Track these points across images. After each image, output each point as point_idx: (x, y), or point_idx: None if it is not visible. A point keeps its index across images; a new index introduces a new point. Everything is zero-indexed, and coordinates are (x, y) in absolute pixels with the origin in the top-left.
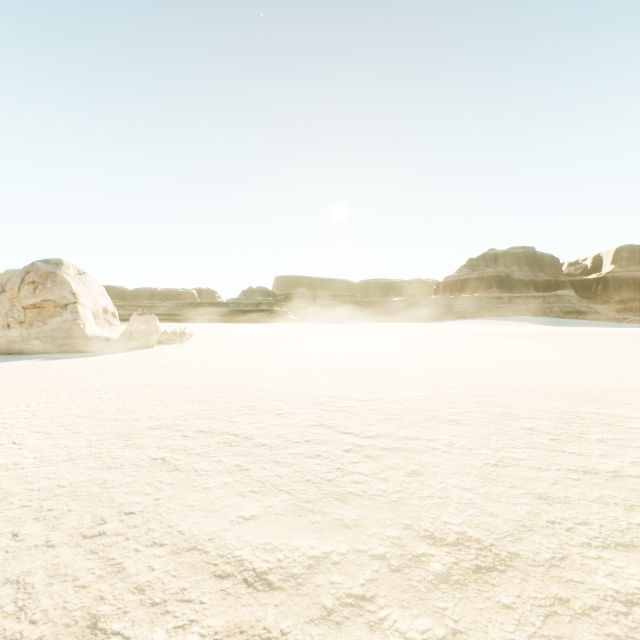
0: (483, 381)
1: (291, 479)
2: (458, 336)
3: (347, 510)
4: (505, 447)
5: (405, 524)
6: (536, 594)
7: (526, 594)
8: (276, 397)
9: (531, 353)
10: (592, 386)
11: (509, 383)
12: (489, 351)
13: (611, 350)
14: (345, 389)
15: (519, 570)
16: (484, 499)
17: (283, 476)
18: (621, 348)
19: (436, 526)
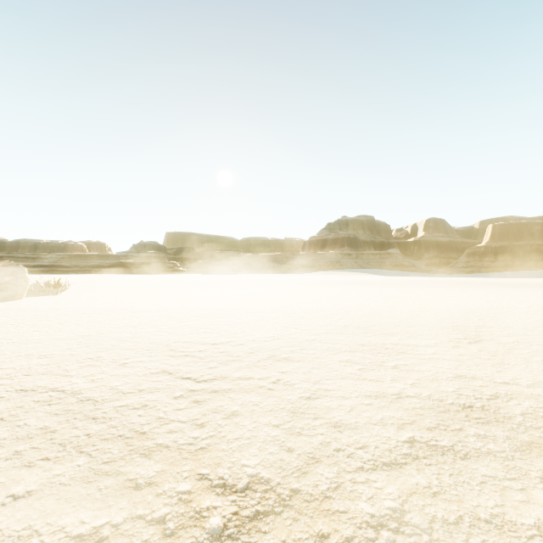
0: (323, 321)
1: (101, 437)
2: (316, 284)
3: (147, 467)
4: (322, 380)
5: (202, 474)
6: (302, 535)
7: (292, 537)
8: (130, 346)
9: (365, 297)
10: (400, 322)
11: (342, 322)
12: (335, 296)
13: (418, 293)
14: (203, 334)
15: (294, 509)
16: (288, 434)
17: (93, 434)
18: (425, 292)
19: (233, 471)
